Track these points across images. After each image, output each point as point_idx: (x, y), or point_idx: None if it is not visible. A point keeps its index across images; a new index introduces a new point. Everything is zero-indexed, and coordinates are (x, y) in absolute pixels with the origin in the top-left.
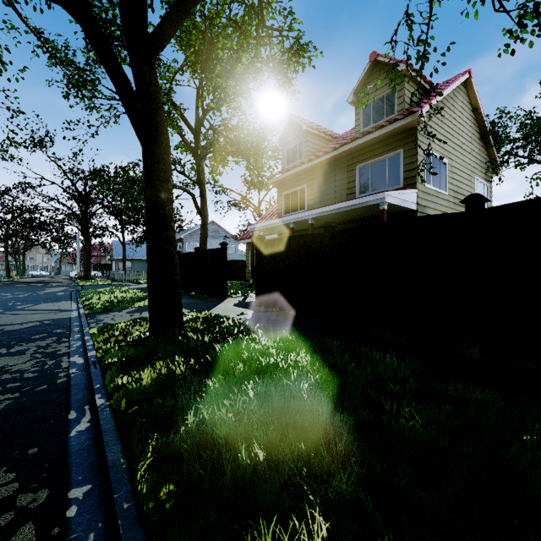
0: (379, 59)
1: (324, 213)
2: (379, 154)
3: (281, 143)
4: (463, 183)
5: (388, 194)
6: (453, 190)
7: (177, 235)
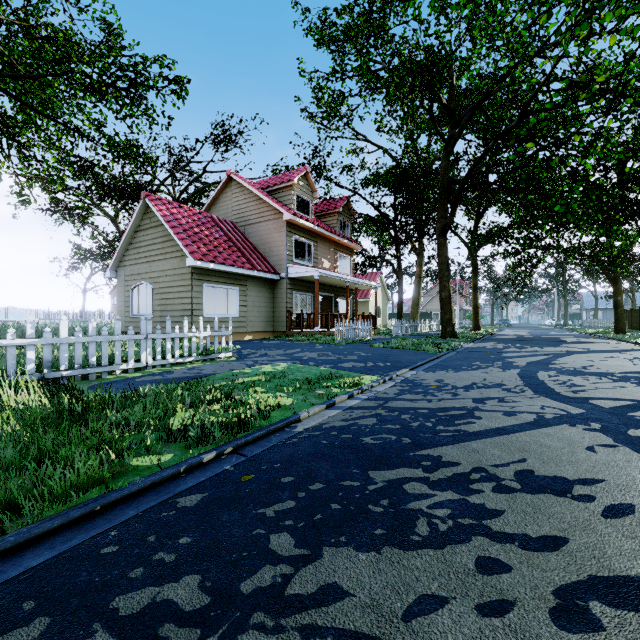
0: None
1: None
2: None
3: None
4: None
5: None
6: None
7: None
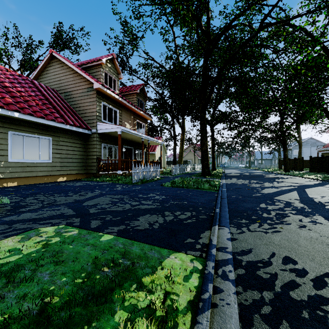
0: None
1: None
2: None
3: None
4: None
5: None
6: None
7: (288, 146)
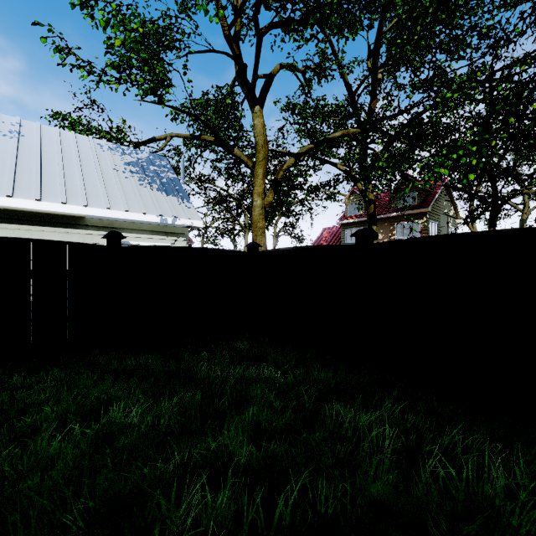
0: None
1: None
2: None
3: None
4: None
5: None
6: None
7: None
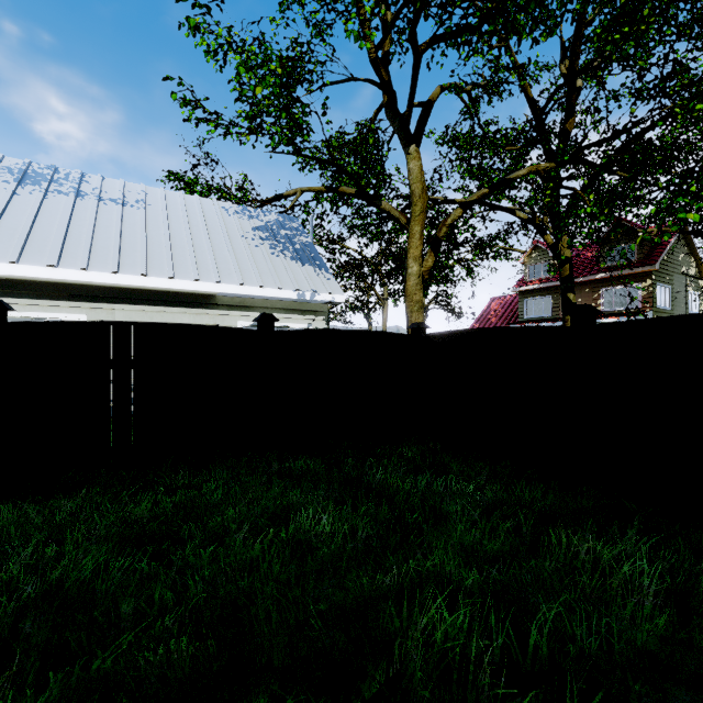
0: None
1: None
2: None
3: None
4: None
5: None
6: None
7: None
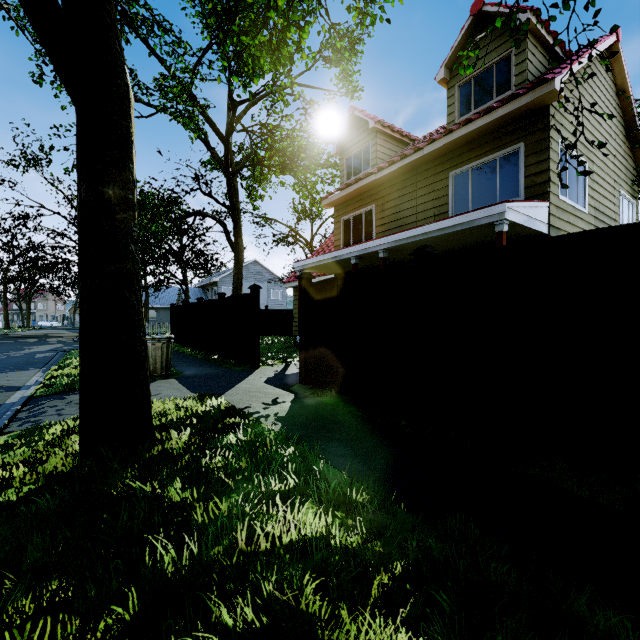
0: (487, 9)
1: (403, 241)
2: (486, 153)
3: (339, 149)
4: (606, 197)
5: (510, 207)
6: (594, 207)
7: (212, 278)
